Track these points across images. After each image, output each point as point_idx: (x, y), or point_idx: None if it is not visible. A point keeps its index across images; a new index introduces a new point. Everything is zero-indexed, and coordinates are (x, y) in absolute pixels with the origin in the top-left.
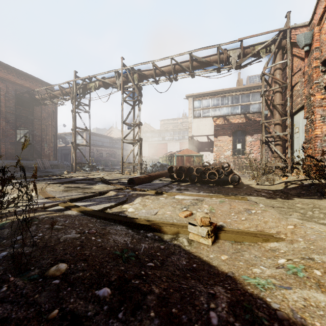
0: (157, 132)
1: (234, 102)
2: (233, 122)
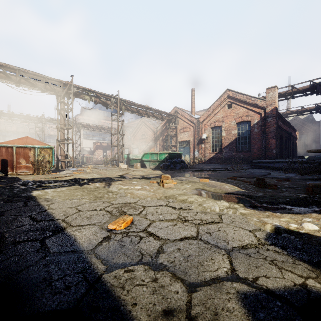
0: (17, 133)
1: (100, 136)
2: (103, 145)
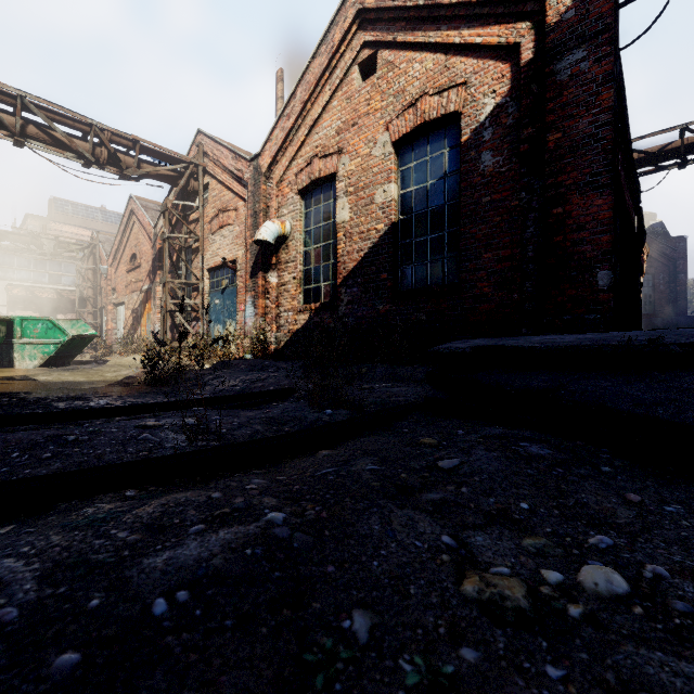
0: None
1: (39, 267)
2: (40, 296)
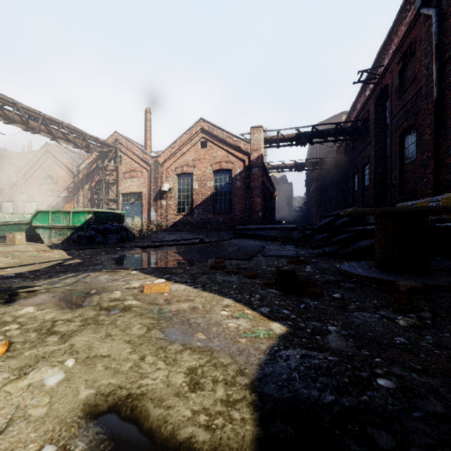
0: None
1: None
2: None
